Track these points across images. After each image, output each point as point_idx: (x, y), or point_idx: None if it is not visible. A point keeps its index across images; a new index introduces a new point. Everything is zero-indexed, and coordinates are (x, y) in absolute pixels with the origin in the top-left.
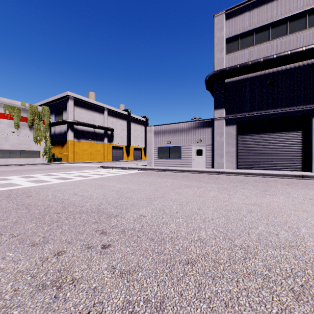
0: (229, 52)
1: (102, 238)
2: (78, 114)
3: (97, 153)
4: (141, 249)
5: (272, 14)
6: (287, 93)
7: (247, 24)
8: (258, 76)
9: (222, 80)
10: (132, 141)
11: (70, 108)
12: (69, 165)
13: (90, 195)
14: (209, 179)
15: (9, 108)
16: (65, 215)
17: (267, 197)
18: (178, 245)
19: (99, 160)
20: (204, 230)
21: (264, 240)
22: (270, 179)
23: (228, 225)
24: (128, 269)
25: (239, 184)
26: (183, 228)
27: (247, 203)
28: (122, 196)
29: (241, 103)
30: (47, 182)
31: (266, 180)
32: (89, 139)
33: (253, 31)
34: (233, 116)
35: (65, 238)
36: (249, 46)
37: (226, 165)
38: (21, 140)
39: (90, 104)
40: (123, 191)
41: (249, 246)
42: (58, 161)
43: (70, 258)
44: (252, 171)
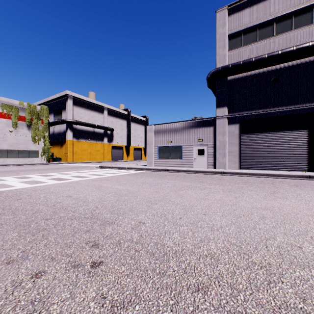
0: (232, 48)
1: (93, 252)
2: (77, 113)
3: (96, 153)
4: (139, 269)
5: (276, 9)
6: (292, 91)
7: (250, 19)
8: (262, 73)
9: (225, 77)
10: (132, 141)
11: (69, 107)
12: (68, 165)
13: (85, 197)
14: (212, 180)
15: (7, 107)
16: (54, 221)
17: (278, 201)
18: (184, 263)
19: (99, 160)
20: (213, 241)
21: (287, 256)
22: (276, 180)
23: (241, 235)
24: (121, 299)
25: (244, 185)
26: (189, 239)
27: (257, 207)
28: (120, 199)
29: (244, 101)
30: (42, 183)
31: (272, 181)
32: (88, 138)
33: (256, 26)
34: (236, 114)
35: (49, 253)
36: (253, 42)
37: (228, 165)
38: (19, 139)
39: (89, 104)
40: (121, 193)
41: (270, 263)
42: (57, 161)
43: (50, 282)
44: (256, 171)
